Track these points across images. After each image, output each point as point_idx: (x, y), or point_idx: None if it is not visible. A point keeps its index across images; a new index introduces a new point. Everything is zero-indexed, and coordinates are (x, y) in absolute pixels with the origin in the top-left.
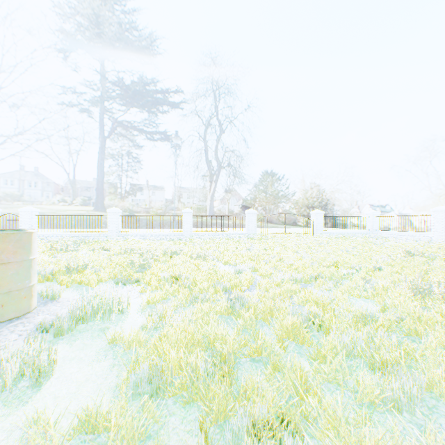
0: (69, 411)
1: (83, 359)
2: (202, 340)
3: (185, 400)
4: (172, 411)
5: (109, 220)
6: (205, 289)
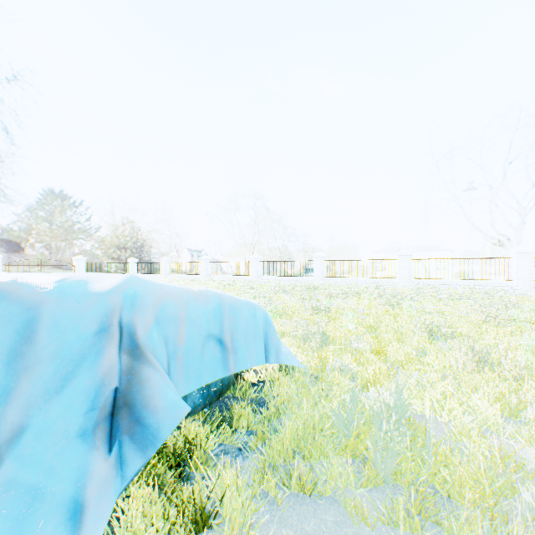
0: None
1: None
2: None
3: None
4: None
5: None
6: None
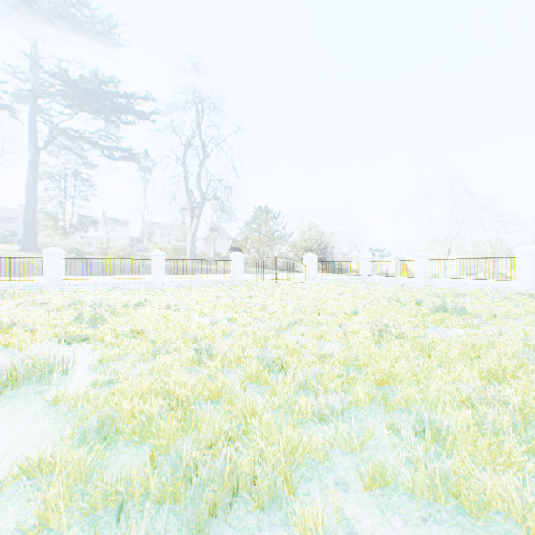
0: (4, 467)
1: (16, 422)
2: (161, 388)
3: (137, 440)
4: (123, 450)
5: (46, 264)
6: (172, 342)
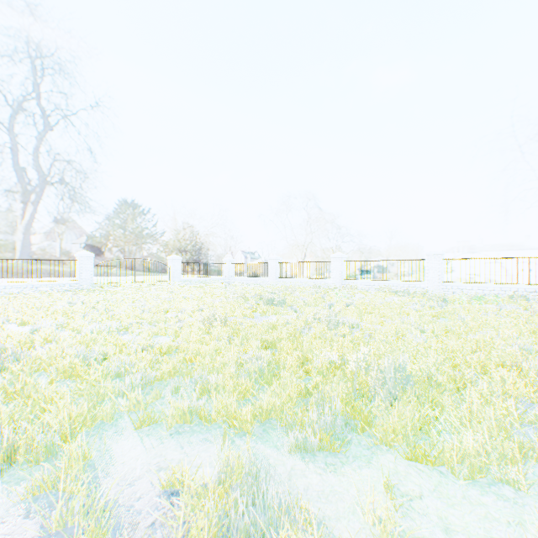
0: None
1: None
2: None
3: None
4: None
5: None
6: None
